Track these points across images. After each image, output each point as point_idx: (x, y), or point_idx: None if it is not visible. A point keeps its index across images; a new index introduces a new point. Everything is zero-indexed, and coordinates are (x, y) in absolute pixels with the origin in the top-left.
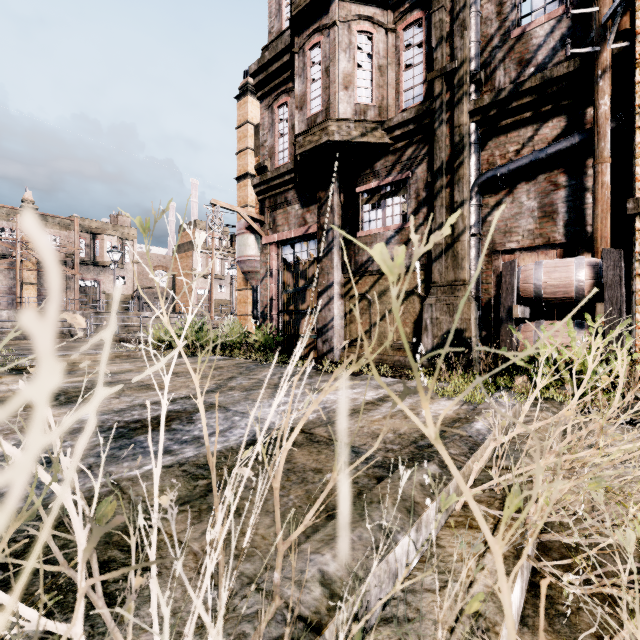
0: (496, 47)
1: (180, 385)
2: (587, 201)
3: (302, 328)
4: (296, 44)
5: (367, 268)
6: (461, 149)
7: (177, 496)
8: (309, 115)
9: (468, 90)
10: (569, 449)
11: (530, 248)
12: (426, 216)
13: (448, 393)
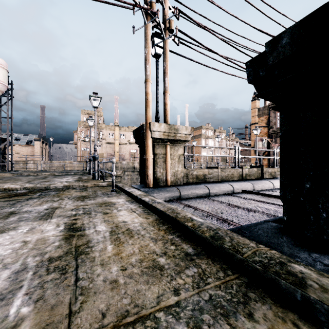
0: None
1: None
2: None
3: None
4: None
5: None
6: None
7: None
8: None
9: None
10: None
11: None
12: None
13: None
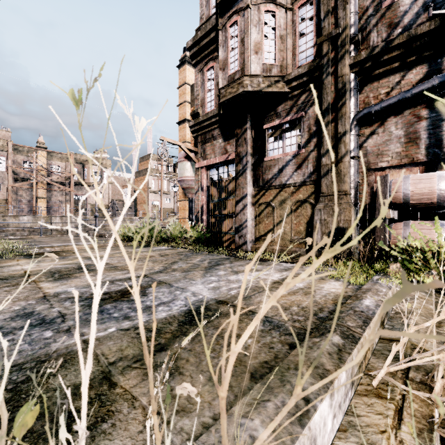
0: (370, 15)
1: (138, 267)
2: (444, 129)
3: (224, 227)
4: (220, 23)
5: (271, 183)
6: (343, 93)
7: (132, 355)
8: (229, 74)
9: (349, 49)
10: (444, 323)
11: (397, 166)
12: (316, 144)
13: (336, 276)
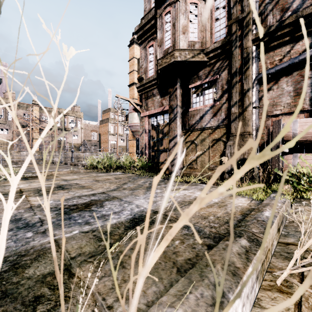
0: (268, 3)
1: (99, 186)
2: None
3: (161, 158)
4: (158, 13)
5: (195, 127)
6: (247, 60)
7: (88, 251)
8: (164, 49)
9: (251, 28)
10: None
11: (288, 113)
12: (227, 98)
13: (243, 193)
